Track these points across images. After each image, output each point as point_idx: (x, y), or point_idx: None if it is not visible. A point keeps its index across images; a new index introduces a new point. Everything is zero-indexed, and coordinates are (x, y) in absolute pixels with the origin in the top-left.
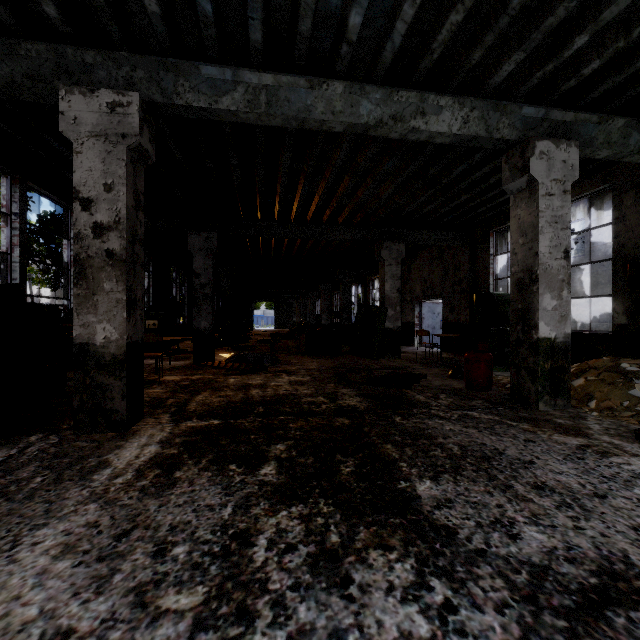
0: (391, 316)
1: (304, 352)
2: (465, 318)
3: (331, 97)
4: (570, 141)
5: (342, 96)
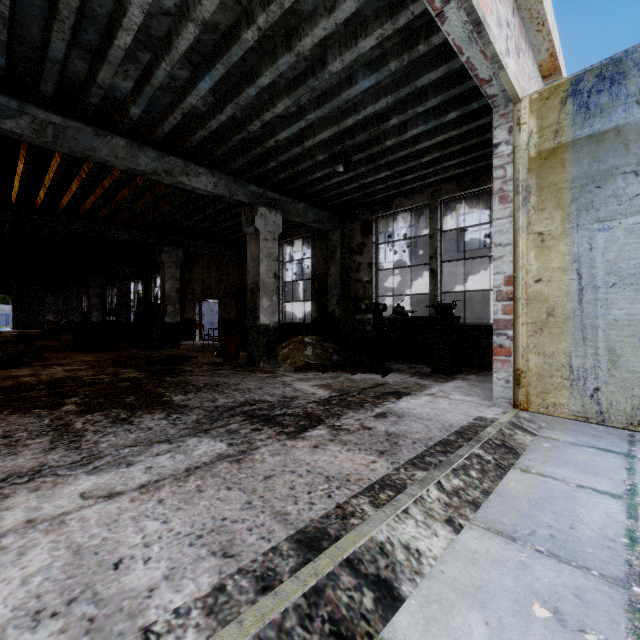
0: (171, 312)
1: (73, 349)
2: (234, 315)
3: (115, 146)
4: (277, 210)
5: (124, 148)
